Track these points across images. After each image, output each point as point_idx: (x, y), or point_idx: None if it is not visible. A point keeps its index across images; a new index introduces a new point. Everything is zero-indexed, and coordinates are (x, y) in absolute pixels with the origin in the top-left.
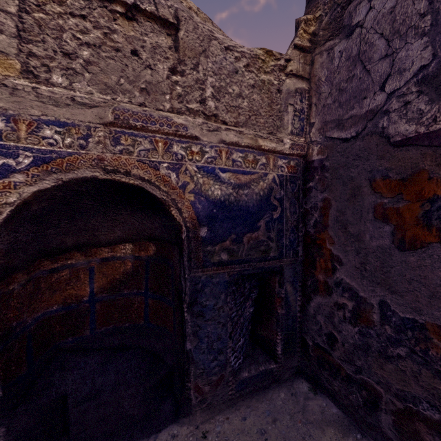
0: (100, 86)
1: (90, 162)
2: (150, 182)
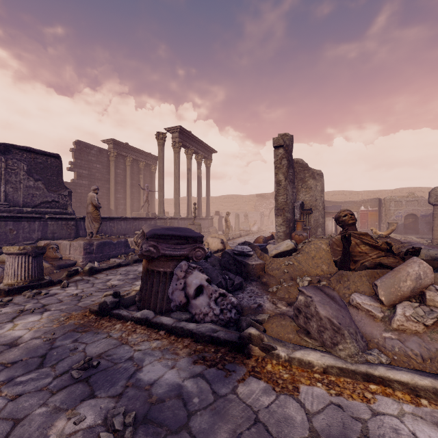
0: (410, 207)
1: (410, 212)
2: (415, 213)
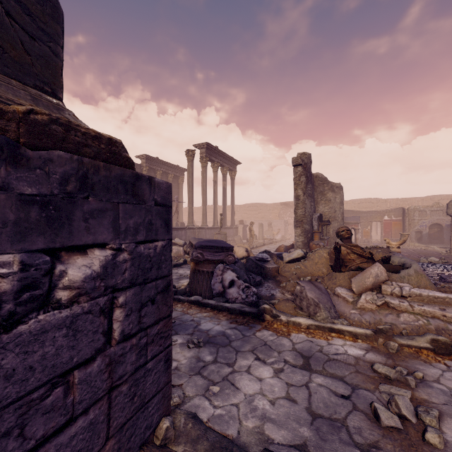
0: (435, 216)
1: (434, 222)
2: (440, 223)
